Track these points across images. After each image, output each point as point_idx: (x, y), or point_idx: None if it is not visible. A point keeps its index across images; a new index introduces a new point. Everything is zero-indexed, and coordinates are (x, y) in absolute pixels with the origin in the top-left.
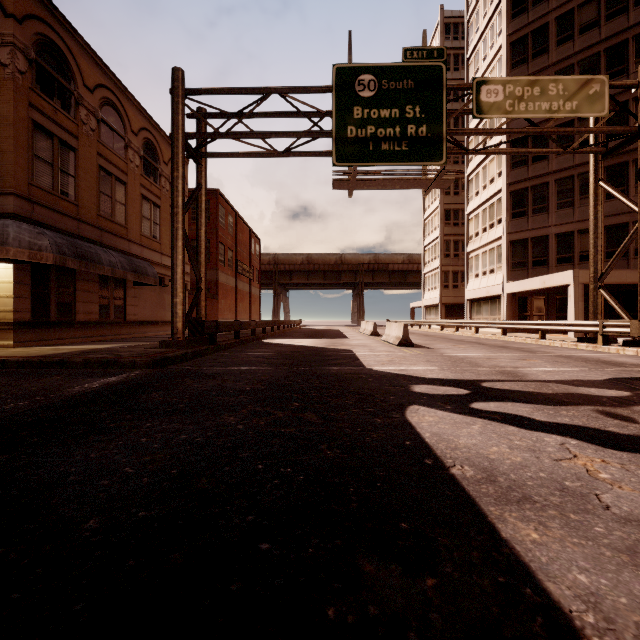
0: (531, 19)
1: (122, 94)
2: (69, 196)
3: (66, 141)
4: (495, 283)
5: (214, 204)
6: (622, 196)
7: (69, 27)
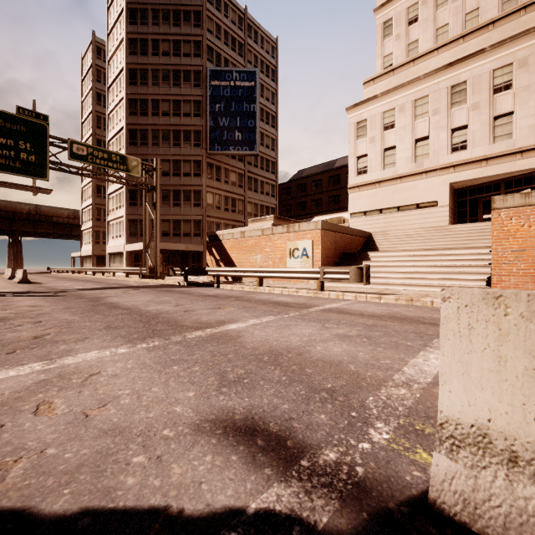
0: (139, 92)
1: None
2: None
3: None
4: (121, 244)
5: None
6: (152, 212)
7: None
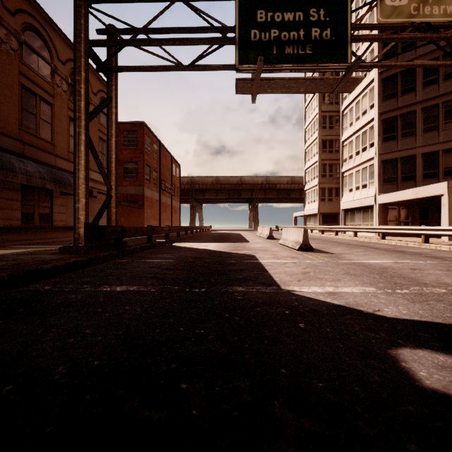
0: None
1: (48, 24)
2: None
3: None
4: (368, 195)
5: (141, 134)
6: None
7: None
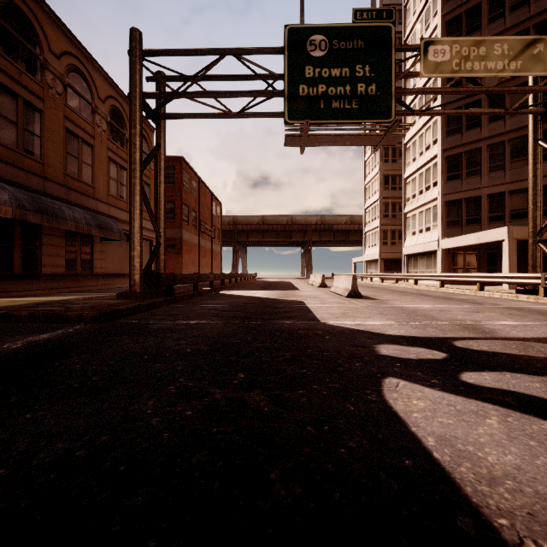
0: None
1: (89, 63)
2: (34, 155)
3: (31, 102)
4: (431, 240)
5: (179, 170)
6: None
7: None
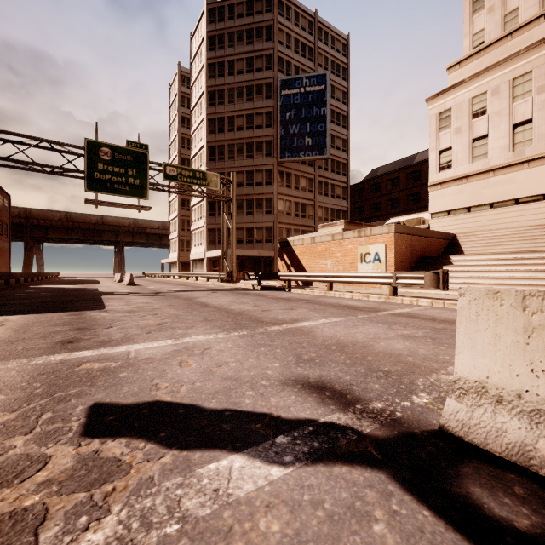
0: (217, 111)
1: None
2: None
3: None
4: (202, 251)
5: None
6: (228, 222)
7: None
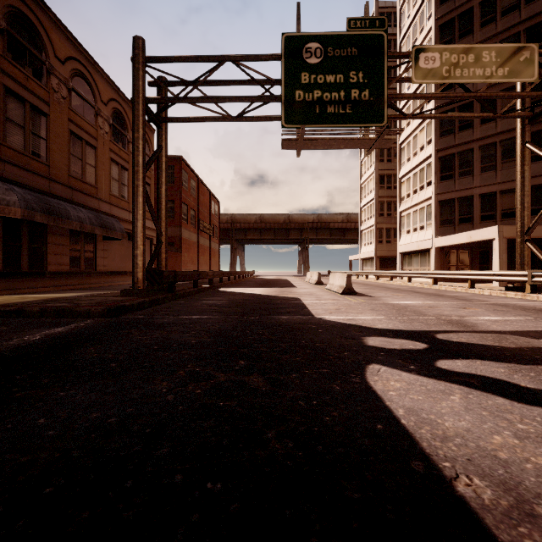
0: (457, 4)
1: (92, 67)
2: (40, 157)
3: (38, 106)
4: (425, 238)
5: (178, 169)
6: None
7: (40, 2)
